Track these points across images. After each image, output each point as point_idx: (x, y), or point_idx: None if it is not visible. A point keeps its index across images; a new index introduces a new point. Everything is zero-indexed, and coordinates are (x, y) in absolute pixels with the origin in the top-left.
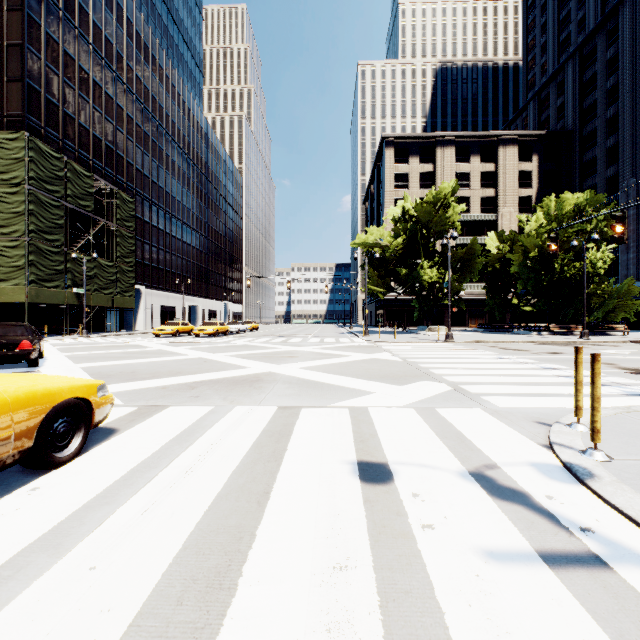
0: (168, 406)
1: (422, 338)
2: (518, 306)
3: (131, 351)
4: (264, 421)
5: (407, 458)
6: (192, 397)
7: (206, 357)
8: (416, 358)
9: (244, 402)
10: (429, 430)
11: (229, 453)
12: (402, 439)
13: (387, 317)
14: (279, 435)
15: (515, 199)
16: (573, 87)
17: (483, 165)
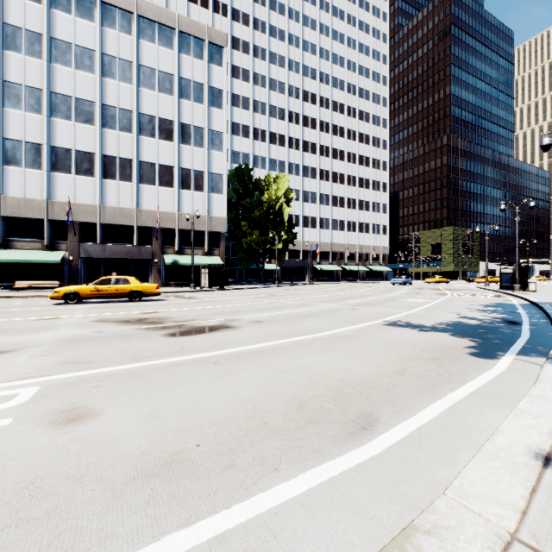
0: None
1: None
2: None
3: None
4: None
5: None
6: None
7: None
8: None
9: None
10: None
11: None
12: None
13: None
14: None
15: None
16: None
17: None
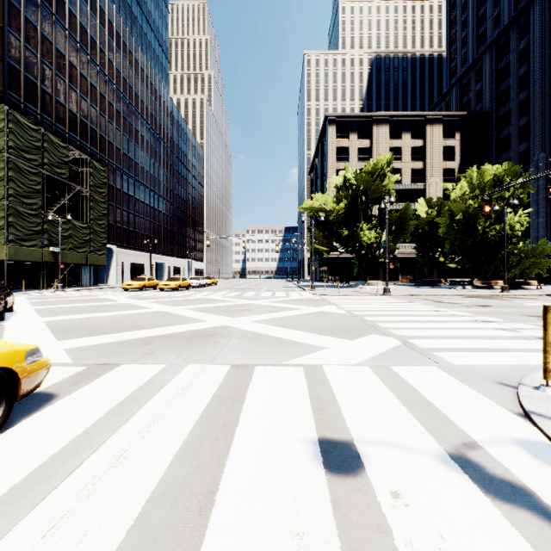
0: (118, 365)
1: (362, 292)
2: (444, 263)
3: (98, 304)
4: (215, 383)
5: (374, 434)
6: (145, 354)
7: (166, 310)
8: (360, 311)
9: (197, 359)
10: (390, 394)
11: (173, 428)
12: (364, 406)
13: (330, 273)
14: (230, 402)
15: (440, 171)
16: (490, 74)
17: (413, 141)
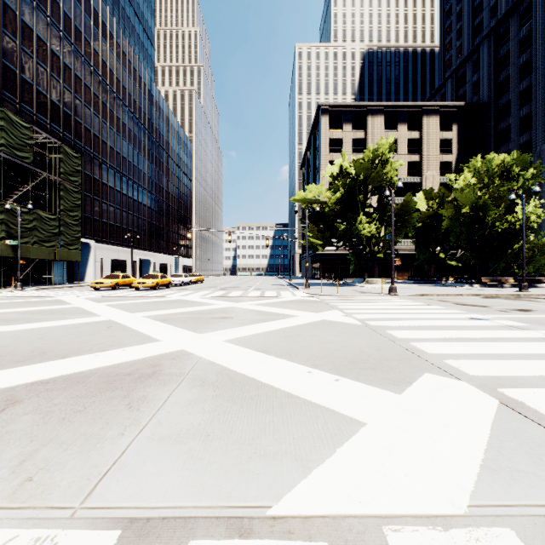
0: None
1: (363, 291)
2: (445, 260)
3: (38, 309)
4: None
5: None
6: None
7: (116, 319)
8: (376, 319)
9: (52, 486)
10: None
11: None
12: None
13: (323, 270)
14: None
15: (437, 164)
16: (488, 64)
17: (409, 133)
